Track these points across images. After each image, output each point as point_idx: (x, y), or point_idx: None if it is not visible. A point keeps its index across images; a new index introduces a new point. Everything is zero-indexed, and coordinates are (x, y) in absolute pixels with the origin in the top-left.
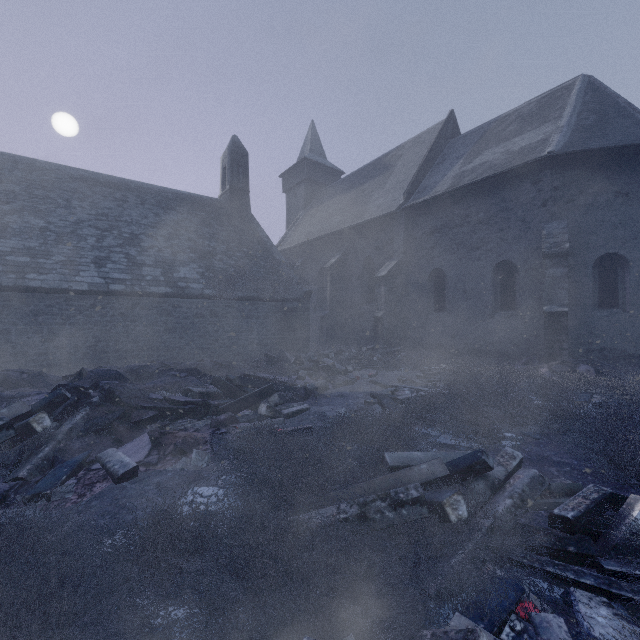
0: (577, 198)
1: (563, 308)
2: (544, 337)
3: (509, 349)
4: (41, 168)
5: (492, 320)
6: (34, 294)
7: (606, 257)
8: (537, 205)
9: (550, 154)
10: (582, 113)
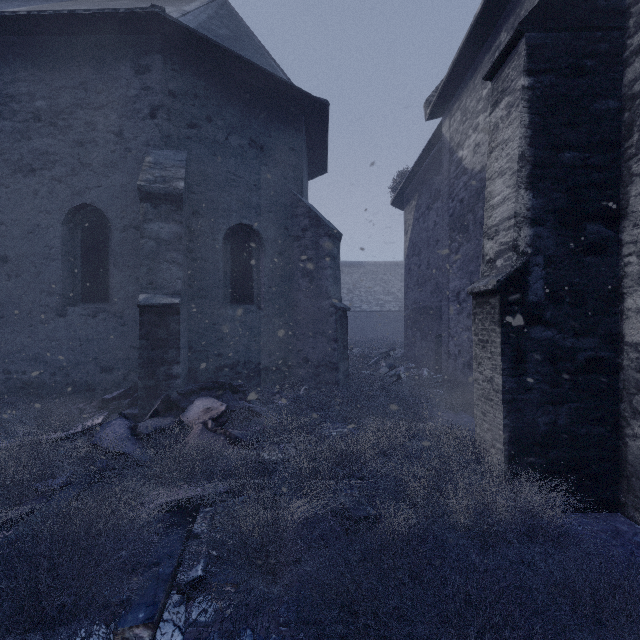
0: (204, 125)
1: (173, 298)
2: (140, 355)
3: (95, 377)
4: None
5: (63, 321)
6: None
7: (240, 230)
8: (143, 112)
9: (156, 9)
10: (214, 19)
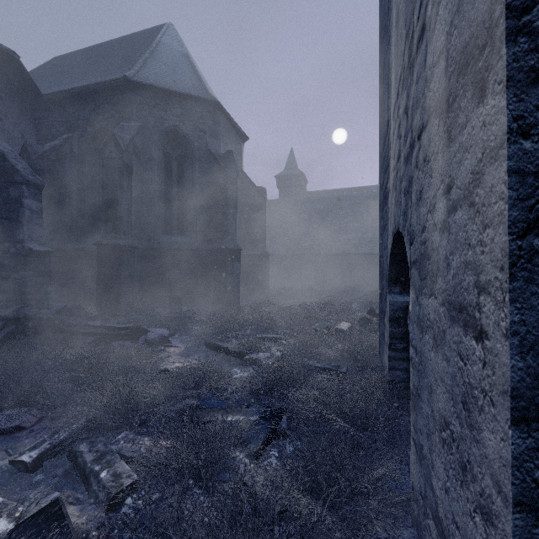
0: None
1: None
2: None
3: None
4: (354, 197)
5: None
6: (360, 256)
7: None
8: None
9: None
10: None
